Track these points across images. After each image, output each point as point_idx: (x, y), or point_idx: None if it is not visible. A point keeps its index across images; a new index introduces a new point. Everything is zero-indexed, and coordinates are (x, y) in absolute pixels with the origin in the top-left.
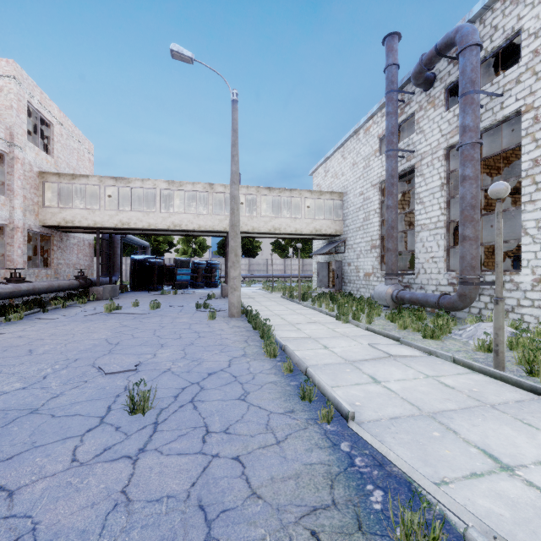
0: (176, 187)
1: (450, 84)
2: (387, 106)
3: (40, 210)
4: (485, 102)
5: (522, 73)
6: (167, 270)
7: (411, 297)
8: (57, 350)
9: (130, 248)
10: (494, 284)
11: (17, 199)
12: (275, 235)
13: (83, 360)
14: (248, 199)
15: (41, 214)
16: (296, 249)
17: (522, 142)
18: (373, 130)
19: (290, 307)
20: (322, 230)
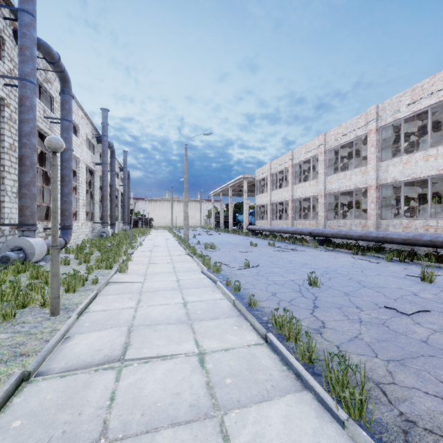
0: None
1: None
2: None
3: None
4: None
5: None
6: None
7: None
8: None
9: None
10: None
11: None
12: None
13: None
14: None
15: None
16: None
17: None
18: None
19: None
20: None
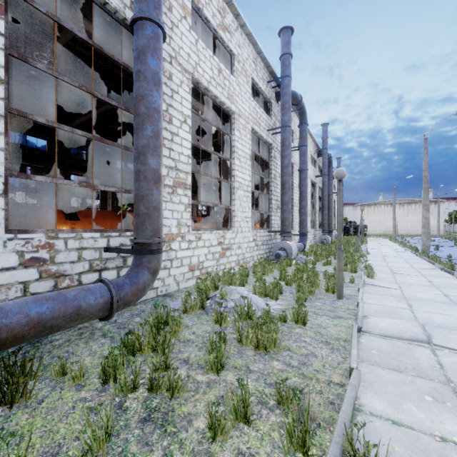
0: None
1: None
2: None
3: None
4: None
5: None
6: None
7: None
8: None
9: None
10: None
11: None
12: None
13: None
14: None
15: None
16: None
17: None
18: None
19: None
20: None
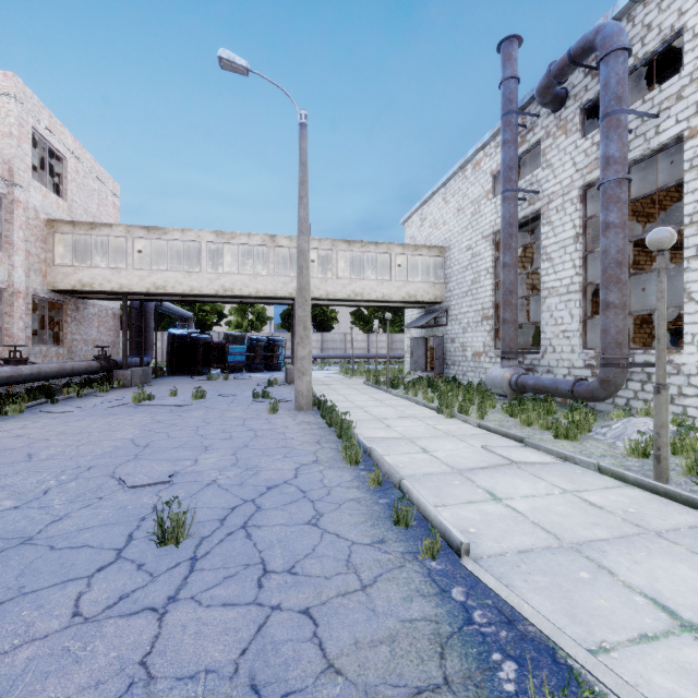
0: (226, 239)
1: (587, 102)
2: (504, 132)
3: (49, 269)
4: (635, 126)
5: (685, 85)
6: (216, 349)
7: (535, 383)
8: (65, 454)
9: (168, 319)
10: (646, 366)
11: (18, 255)
12: (355, 302)
13: (99, 468)
14: (320, 256)
15: (50, 275)
16: (383, 321)
17: (685, 178)
18: (484, 165)
19: (376, 396)
20: (417, 296)
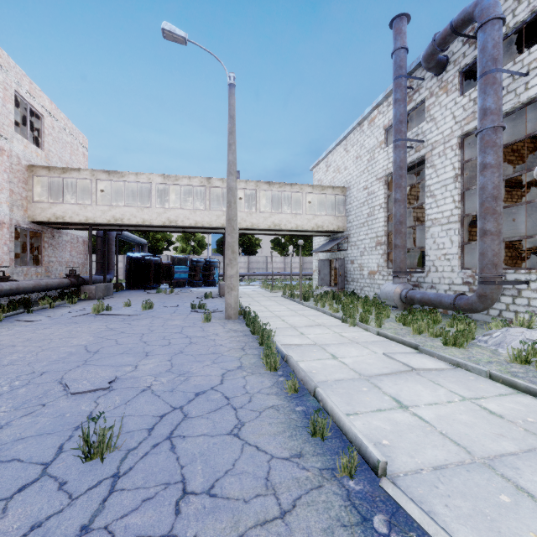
0: (171, 181)
1: (465, 66)
2: (395, 92)
3: (30, 205)
4: (506, 83)
5: None
6: (164, 268)
7: (422, 297)
8: (25, 360)
9: (128, 245)
10: (518, 283)
11: (3, 193)
12: (275, 232)
13: (50, 374)
14: (247, 195)
15: (30, 209)
16: (296, 247)
17: None
18: (378, 121)
19: (291, 307)
20: (324, 226)
